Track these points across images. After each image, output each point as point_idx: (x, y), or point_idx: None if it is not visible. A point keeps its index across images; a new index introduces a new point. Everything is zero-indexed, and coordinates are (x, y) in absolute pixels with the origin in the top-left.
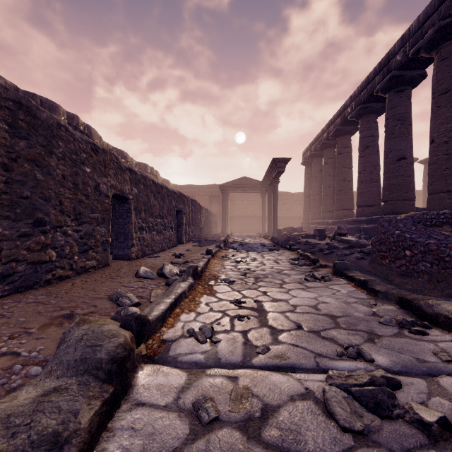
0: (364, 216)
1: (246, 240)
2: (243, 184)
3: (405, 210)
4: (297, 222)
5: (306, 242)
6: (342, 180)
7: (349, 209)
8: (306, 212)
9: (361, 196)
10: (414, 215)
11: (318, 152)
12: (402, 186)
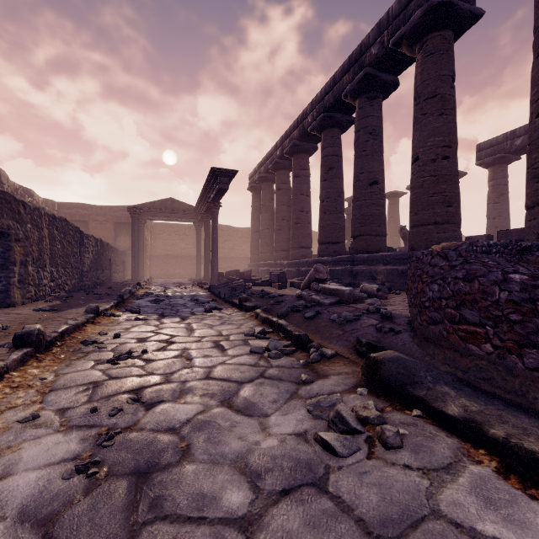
0: (327, 256)
1: (169, 290)
2: (168, 208)
3: (378, 247)
4: (242, 264)
5: (265, 293)
6: (299, 210)
7: (307, 247)
8: (254, 252)
9: (325, 230)
10: (458, 247)
11: (269, 174)
12: (375, 217)
